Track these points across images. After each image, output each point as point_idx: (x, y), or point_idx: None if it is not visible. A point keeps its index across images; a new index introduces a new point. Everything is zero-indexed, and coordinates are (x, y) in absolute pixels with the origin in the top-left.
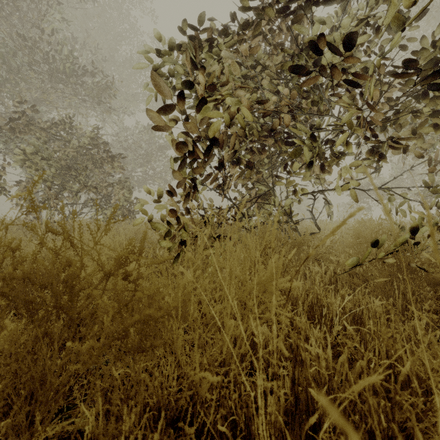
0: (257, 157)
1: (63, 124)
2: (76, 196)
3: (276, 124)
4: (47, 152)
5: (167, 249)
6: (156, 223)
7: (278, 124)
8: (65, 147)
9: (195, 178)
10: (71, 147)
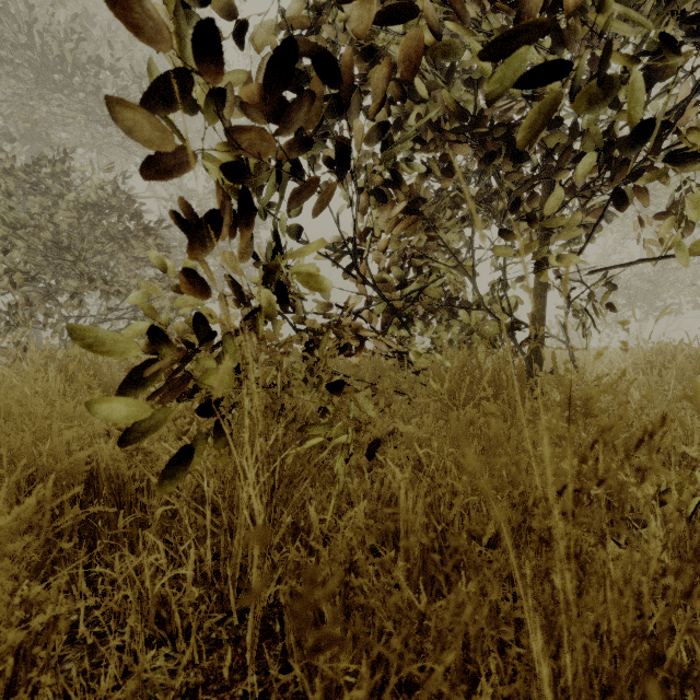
0: (427, 209)
1: (50, 164)
2: (76, 301)
3: (531, 9)
4: (13, 214)
5: (125, 442)
6: (95, 336)
7: (536, 9)
8: (56, 208)
9: (248, 170)
10: (66, 208)
